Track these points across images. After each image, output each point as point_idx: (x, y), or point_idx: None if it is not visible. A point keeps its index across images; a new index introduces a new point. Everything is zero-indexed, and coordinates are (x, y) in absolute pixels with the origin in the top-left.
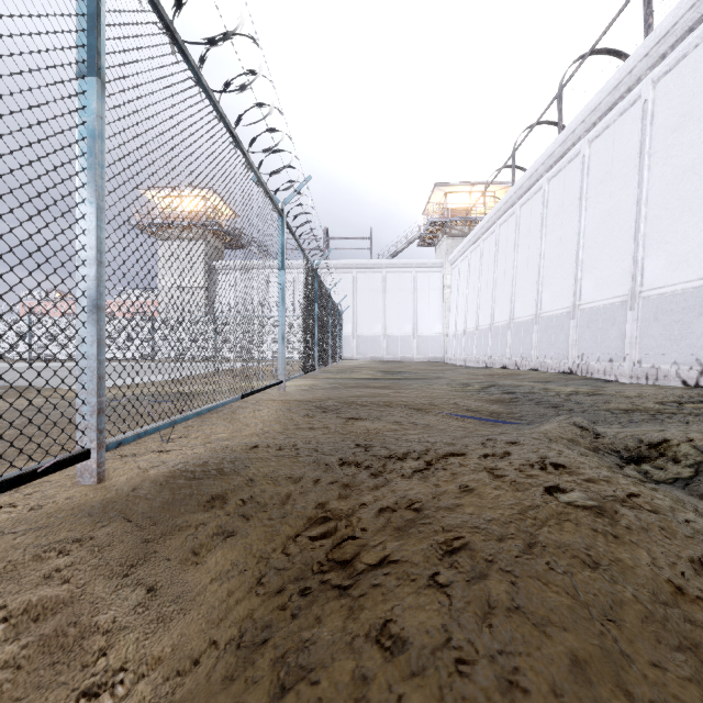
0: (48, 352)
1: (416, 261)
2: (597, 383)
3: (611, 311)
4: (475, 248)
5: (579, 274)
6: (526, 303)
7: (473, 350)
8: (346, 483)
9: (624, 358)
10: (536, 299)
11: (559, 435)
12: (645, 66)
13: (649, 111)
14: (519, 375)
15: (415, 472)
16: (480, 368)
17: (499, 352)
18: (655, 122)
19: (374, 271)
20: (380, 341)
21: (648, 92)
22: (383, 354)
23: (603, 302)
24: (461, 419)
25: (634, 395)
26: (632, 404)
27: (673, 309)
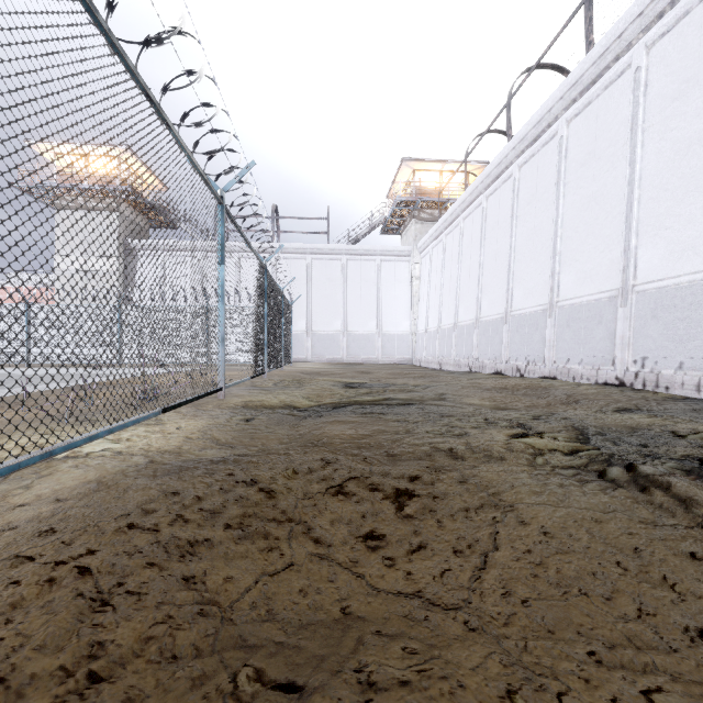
0: None
1: (381, 248)
2: None
3: None
4: (451, 230)
5: (633, 239)
6: (532, 290)
7: (452, 351)
8: None
9: None
10: (550, 282)
11: None
12: None
13: None
14: (544, 388)
15: None
16: (467, 374)
17: (489, 353)
18: None
19: (331, 258)
20: (339, 339)
21: None
22: (343, 355)
23: (689, 277)
24: None
25: None
26: None
27: None
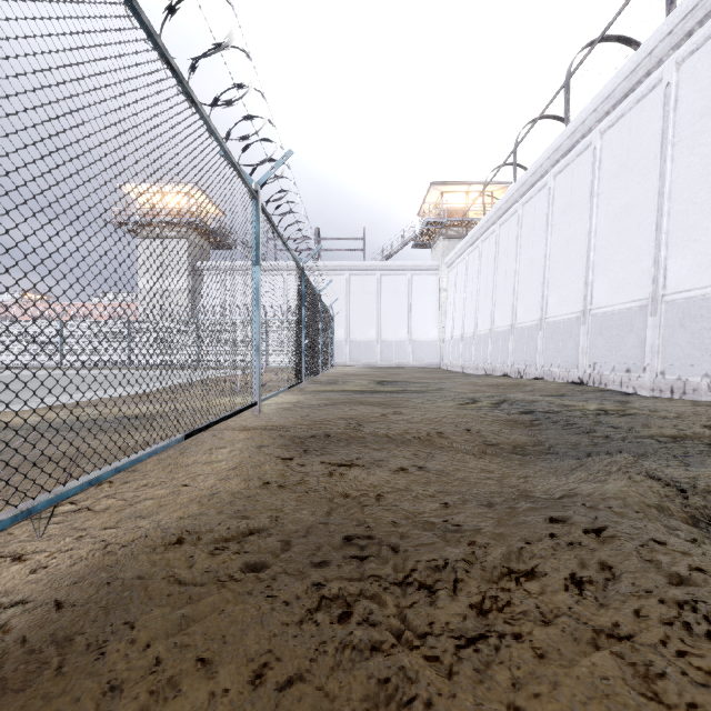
0: (14, 358)
1: (412, 263)
2: (616, 397)
3: (628, 316)
4: (473, 250)
5: (590, 276)
6: (530, 307)
7: (472, 357)
8: (320, 689)
9: (644, 369)
10: (541, 303)
11: (642, 500)
12: (668, 46)
13: (673, 95)
14: (525, 385)
15: (461, 650)
16: (480, 376)
17: (499, 358)
18: (679, 107)
19: (367, 273)
20: (374, 346)
21: (671, 75)
22: (377, 360)
23: (619, 307)
24: (480, 453)
25: (673, 416)
26: (676, 429)
27: (704, 314)
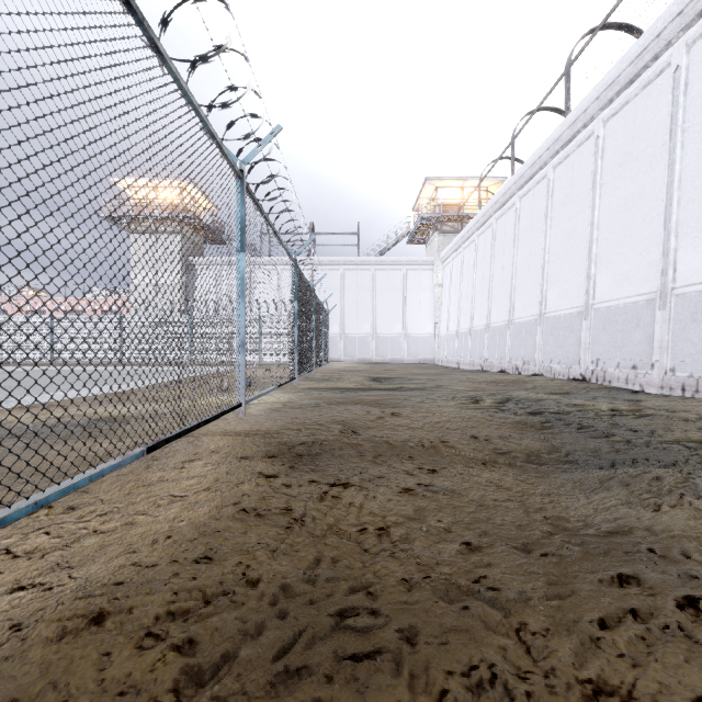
0: (4, 354)
1: (406, 259)
2: (625, 395)
3: (634, 311)
4: (468, 245)
5: (593, 269)
6: (528, 302)
7: (468, 352)
8: None
9: (652, 365)
10: (540, 297)
11: None
12: (677, 27)
13: (683, 79)
14: (525, 382)
15: None
16: (477, 372)
17: (496, 354)
18: (689, 91)
19: (362, 269)
20: (369, 341)
21: (681, 58)
22: (372, 355)
23: (624, 301)
24: (492, 463)
25: (694, 417)
26: None
27: None
